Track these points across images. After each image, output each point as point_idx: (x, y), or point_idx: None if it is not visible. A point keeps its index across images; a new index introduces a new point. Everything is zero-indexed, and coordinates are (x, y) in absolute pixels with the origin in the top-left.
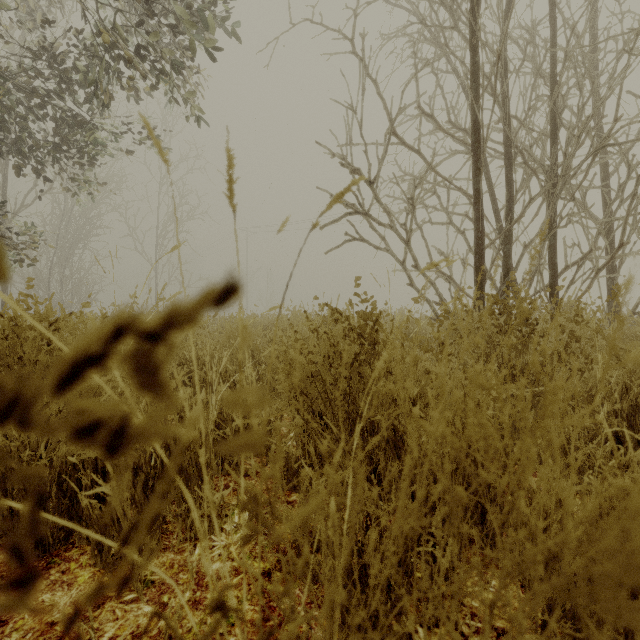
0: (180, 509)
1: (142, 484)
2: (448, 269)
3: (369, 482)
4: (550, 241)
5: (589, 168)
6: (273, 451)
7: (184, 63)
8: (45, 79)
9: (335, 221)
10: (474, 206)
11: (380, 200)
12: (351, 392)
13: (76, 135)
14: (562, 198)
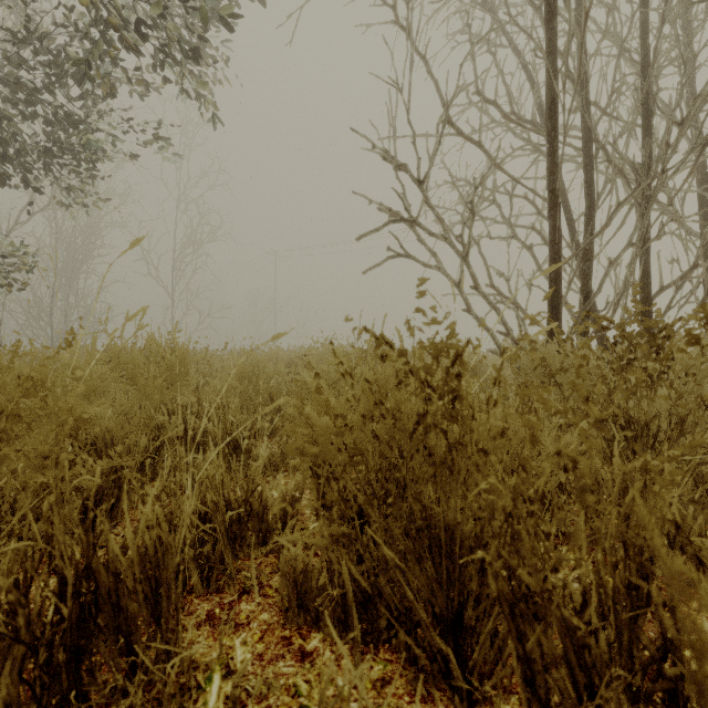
0: (100, 701)
1: (17, 668)
2: (510, 293)
3: (442, 635)
4: (642, 256)
5: (696, 162)
6: (283, 561)
7: (194, 46)
8: (30, 68)
9: (375, 230)
10: (549, 212)
11: (432, 204)
12: (408, 472)
13: (70, 137)
14: (659, 202)
